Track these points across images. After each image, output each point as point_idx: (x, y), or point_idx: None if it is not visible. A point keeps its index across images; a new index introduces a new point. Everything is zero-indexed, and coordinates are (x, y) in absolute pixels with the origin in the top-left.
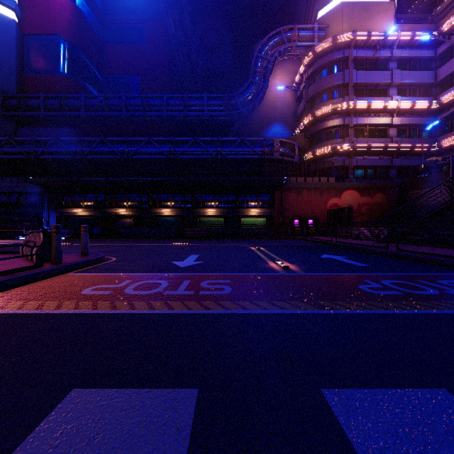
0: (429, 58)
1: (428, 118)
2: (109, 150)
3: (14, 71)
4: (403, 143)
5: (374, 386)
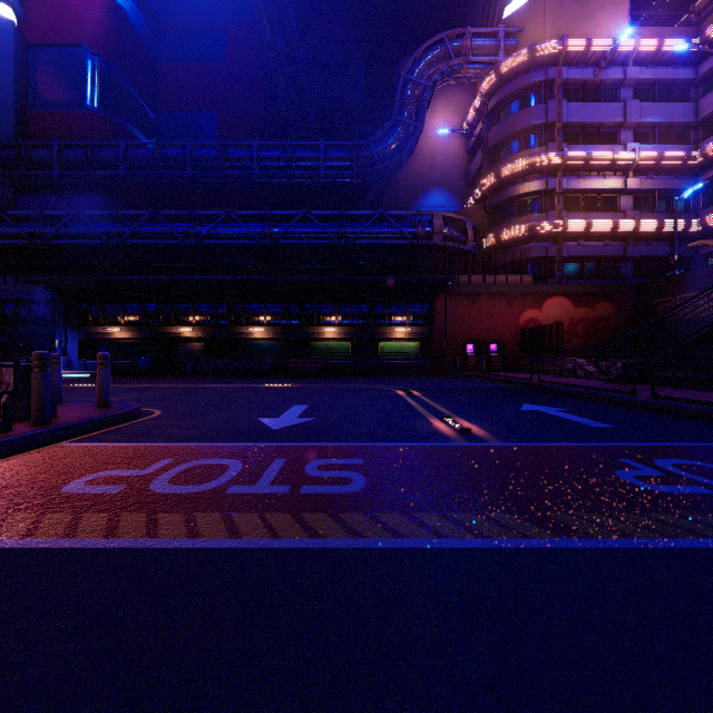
0: (686, 82)
1: (683, 179)
2: (164, 232)
3: (11, 103)
4: (644, 220)
5: None
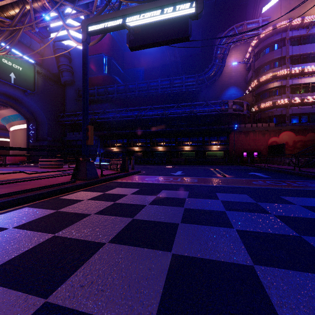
0: None
1: None
2: (130, 115)
3: None
4: None
5: (229, 193)
